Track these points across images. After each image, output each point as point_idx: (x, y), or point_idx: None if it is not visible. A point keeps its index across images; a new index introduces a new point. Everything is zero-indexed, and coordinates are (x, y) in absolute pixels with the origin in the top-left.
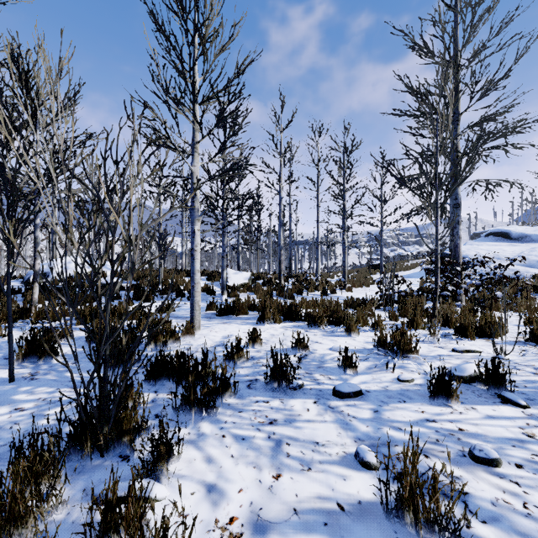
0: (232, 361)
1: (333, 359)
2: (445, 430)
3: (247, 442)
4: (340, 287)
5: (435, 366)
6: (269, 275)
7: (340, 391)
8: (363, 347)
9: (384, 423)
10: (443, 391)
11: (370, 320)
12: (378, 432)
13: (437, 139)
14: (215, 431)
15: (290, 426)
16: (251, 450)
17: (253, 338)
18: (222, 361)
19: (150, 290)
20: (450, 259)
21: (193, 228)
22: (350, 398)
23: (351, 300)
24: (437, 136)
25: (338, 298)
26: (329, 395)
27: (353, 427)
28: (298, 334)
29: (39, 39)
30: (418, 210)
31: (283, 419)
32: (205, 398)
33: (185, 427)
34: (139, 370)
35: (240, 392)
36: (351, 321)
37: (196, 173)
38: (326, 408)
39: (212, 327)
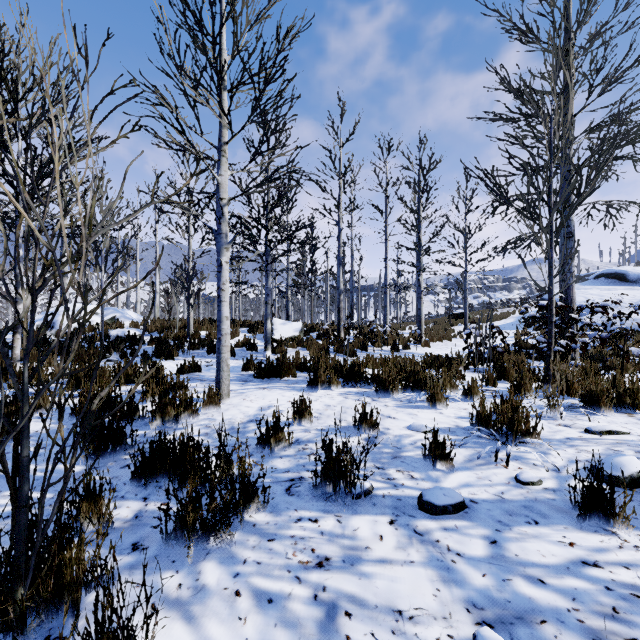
0: (267, 447)
1: (414, 444)
2: (623, 587)
3: (276, 608)
4: (414, 342)
5: (567, 456)
6: (325, 326)
7: (430, 503)
8: (455, 425)
9: (512, 568)
10: (599, 506)
11: (459, 385)
12: (505, 589)
13: (551, 139)
14: (224, 582)
15: (352, 573)
16: (282, 627)
17: (299, 411)
18: (253, 447)
19: (176, 344)
20: (561, 304)
21: (220, 259)
22: (448, 514)
23: (431, 358)
24: (551, 136)
25: (413, 355)
26: (413, 508)
27: (460, 576)
28: (362, 407)
29: (21, 15)
30: (515, 243)
31: (340, 557)
32: (213, 519)
33: (175, 571)
34: (130, 460)
35: (275, 500)
36: (436, 387)
37: (223, 185)
38: (410, 533)
39: (246, 394)
